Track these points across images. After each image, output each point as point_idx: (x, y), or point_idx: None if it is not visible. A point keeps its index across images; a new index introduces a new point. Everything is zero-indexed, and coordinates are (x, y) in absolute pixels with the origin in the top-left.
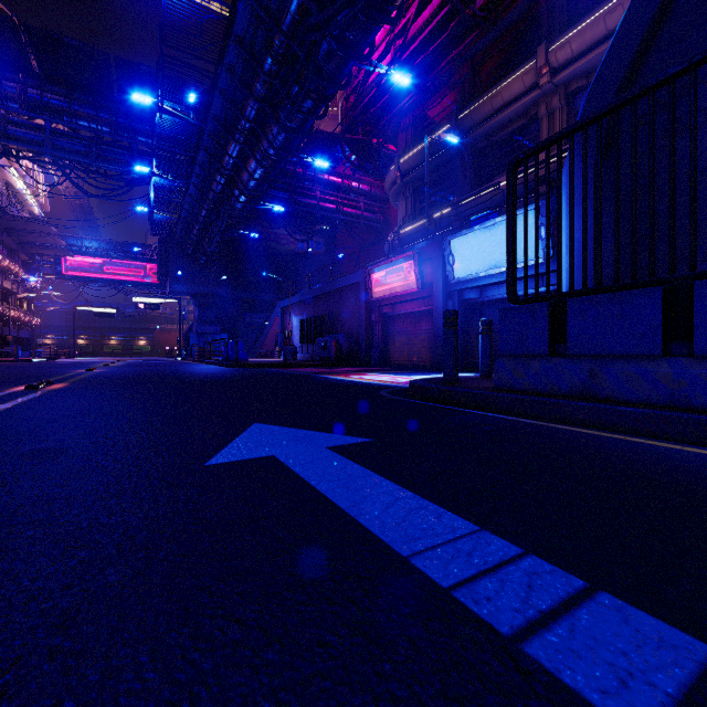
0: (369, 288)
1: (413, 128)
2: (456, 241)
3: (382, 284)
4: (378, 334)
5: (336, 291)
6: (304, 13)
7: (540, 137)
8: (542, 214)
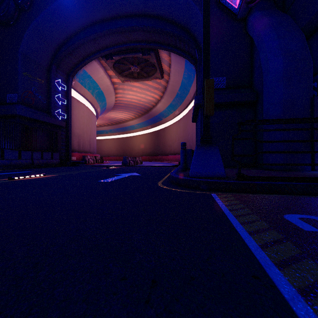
0: None
1: None
2: None
3: None
4: None
5: None
6: None
7: None
8: None
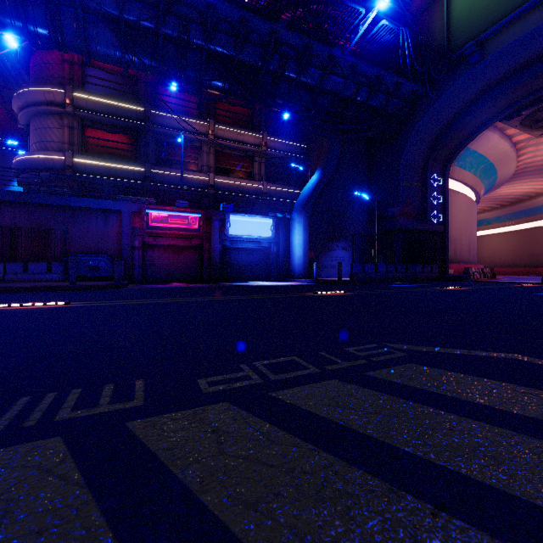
0: (145, 221)
1: (82, 70)
2: (233, 217)
3: (162, 222)
4: (139, 257)
5: (59, 206)
6: (227, 56)
7: (202, 161)
8: (274, 222)
